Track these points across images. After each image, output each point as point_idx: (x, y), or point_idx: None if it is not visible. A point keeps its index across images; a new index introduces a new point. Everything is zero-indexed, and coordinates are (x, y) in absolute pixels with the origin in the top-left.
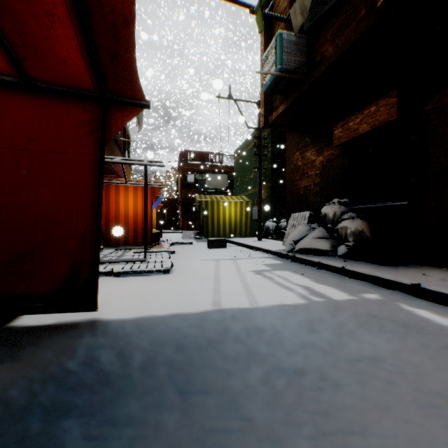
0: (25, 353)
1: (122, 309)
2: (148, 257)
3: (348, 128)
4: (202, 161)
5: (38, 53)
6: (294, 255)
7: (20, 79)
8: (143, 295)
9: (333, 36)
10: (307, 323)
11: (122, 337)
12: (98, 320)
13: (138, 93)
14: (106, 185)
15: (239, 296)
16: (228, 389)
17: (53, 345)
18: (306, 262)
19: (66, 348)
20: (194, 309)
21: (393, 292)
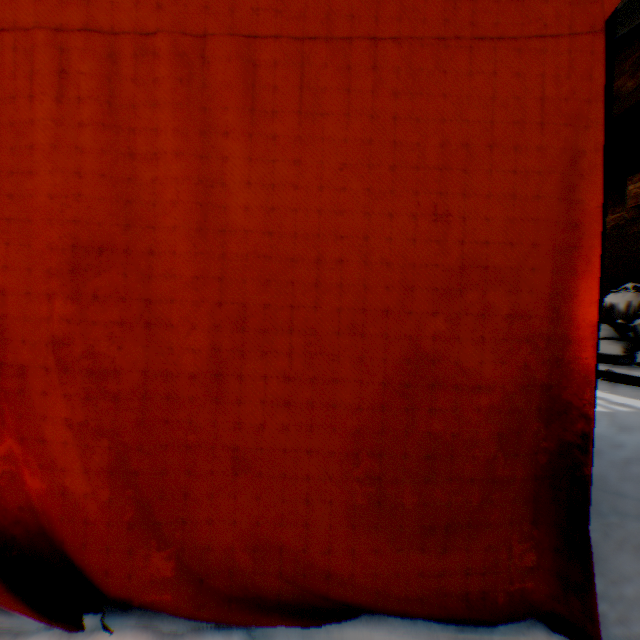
0: None
1: None
2: None
3: None
4: None
5: None
6: None
7: None
8: None
9: (633, 67)
10: (619, 428)
11: None
12: None
13: None
14: None
15: None
16: None
17: None
18: None
19: None
20: None
21: None
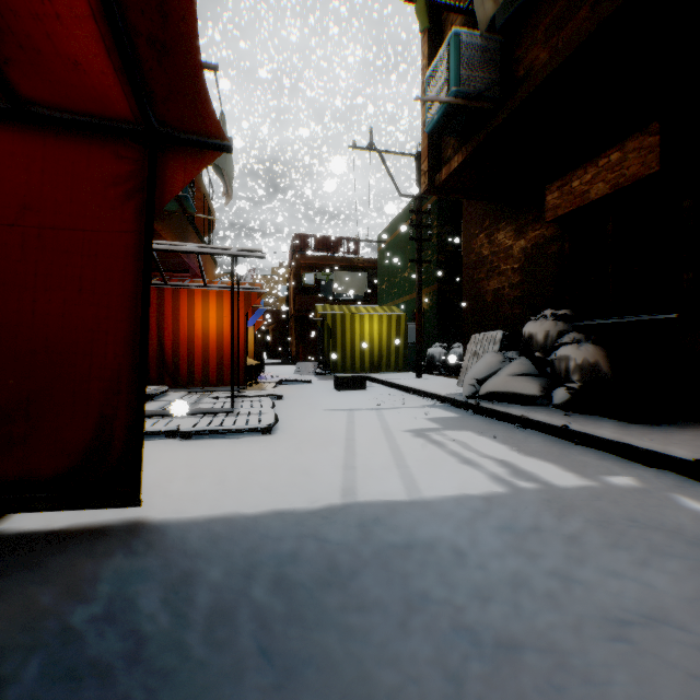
0: (4, 588)
1: (187, 501)
2: (239, 405)
3: (571, 191)
4: (327, 251)
5: (27, 49)
6: (478, 404)
7: (6, 102)
8: (224, 473)
9: (548, 33)
10: (513, 534)
11: (179, 557)
12: (142, 523)
13: (209, 123)
14: (174, 290)
15: (388, 477)
16: (370, 683)
17: (56, 572)
18: (500, 416)
19: (78, 579)
20: (311, 501)
21: (658, 474)
